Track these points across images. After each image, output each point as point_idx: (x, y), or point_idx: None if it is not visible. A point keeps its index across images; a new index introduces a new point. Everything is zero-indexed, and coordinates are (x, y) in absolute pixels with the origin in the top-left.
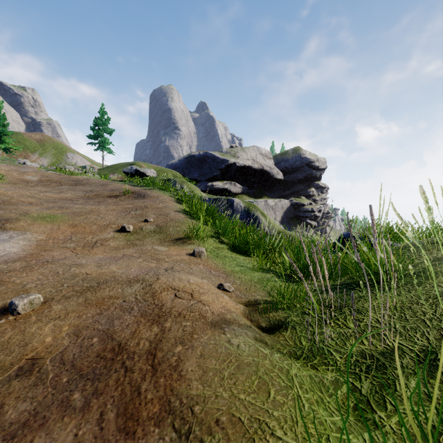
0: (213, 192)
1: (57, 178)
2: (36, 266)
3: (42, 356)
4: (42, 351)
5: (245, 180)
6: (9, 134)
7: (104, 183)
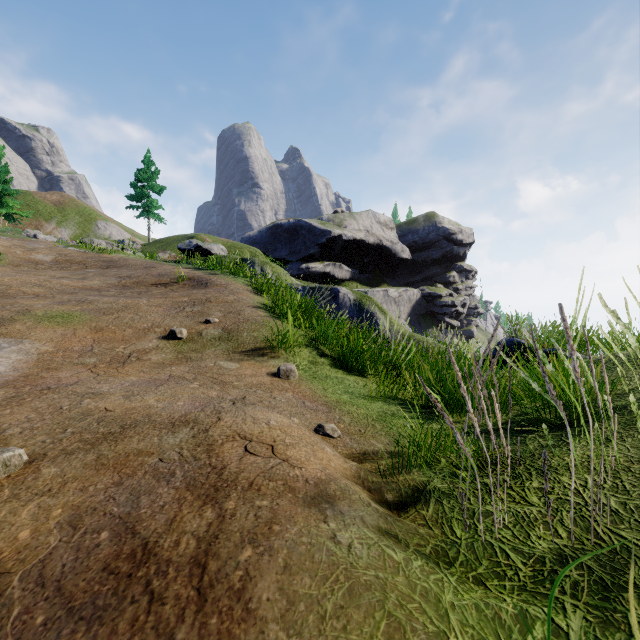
0: (309, 278)
1: (81, 258)
2: (29, 397)
3: (8, 569)
4: (9, 559)
5: (355, 260)
6: (13, 194)
7: (149, 264)
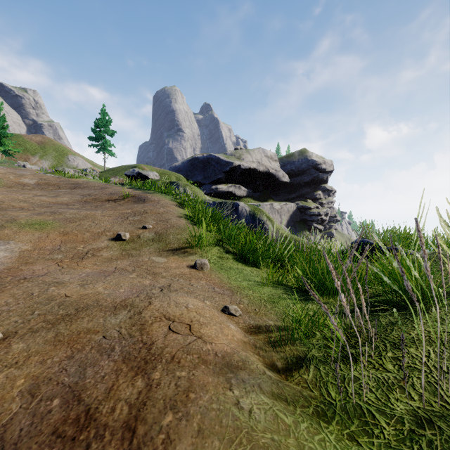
0: (217, 195)
1: (56, 182)
2: (9, 285)
3: None
4: None
5: (250, 183)
6: (8, 136)
7: (104, 186)
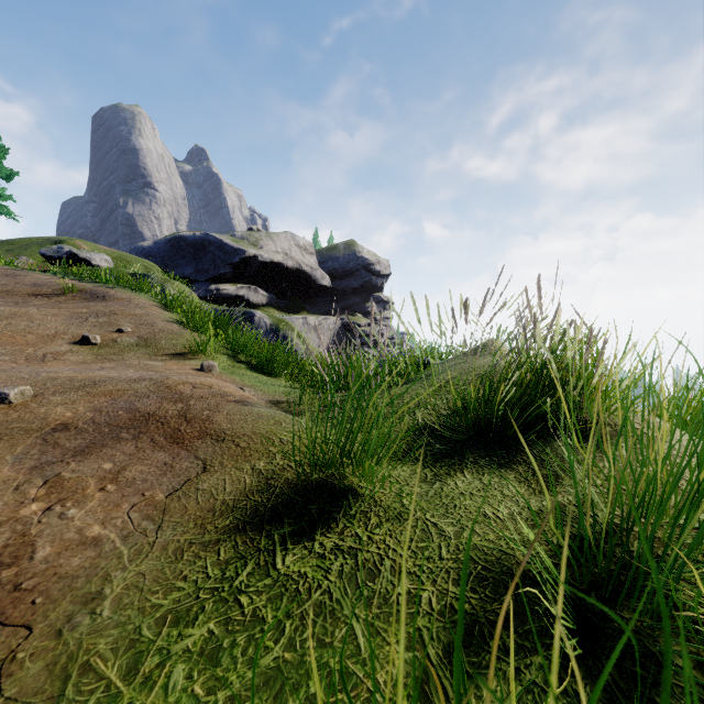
0: (219, 301)
1: None
2: None
3: (71, 422)
4: (68, 420)
5: (273, 284)
6: None
7: (11, 271)
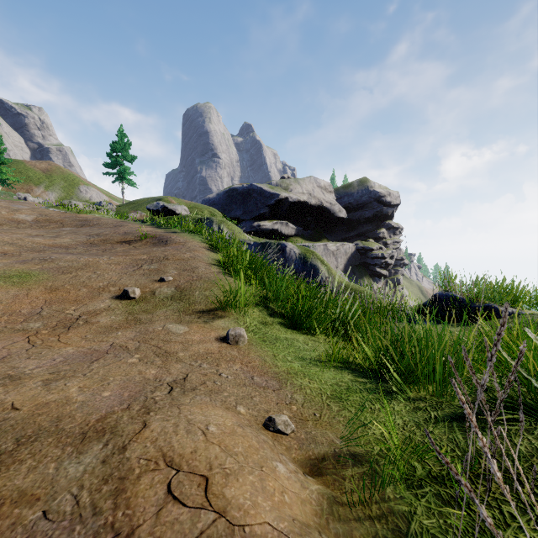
0: (260, 234)
1: (59, 218)
2: None
3: None
4: None
5: (299, 219)
6: (6, 162)
7: (119, 223)
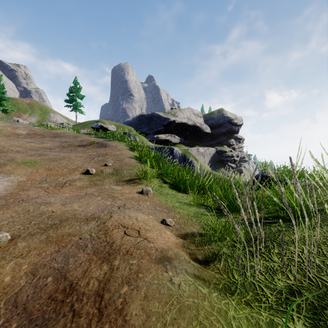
0: (158, 142)
1: (41, 132)
2: (12, 204)
3: None
4: None
5: (182, 133)
6: (6, 99)
7: (76, 135)
